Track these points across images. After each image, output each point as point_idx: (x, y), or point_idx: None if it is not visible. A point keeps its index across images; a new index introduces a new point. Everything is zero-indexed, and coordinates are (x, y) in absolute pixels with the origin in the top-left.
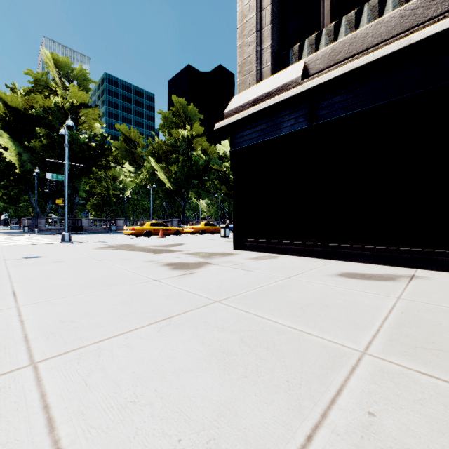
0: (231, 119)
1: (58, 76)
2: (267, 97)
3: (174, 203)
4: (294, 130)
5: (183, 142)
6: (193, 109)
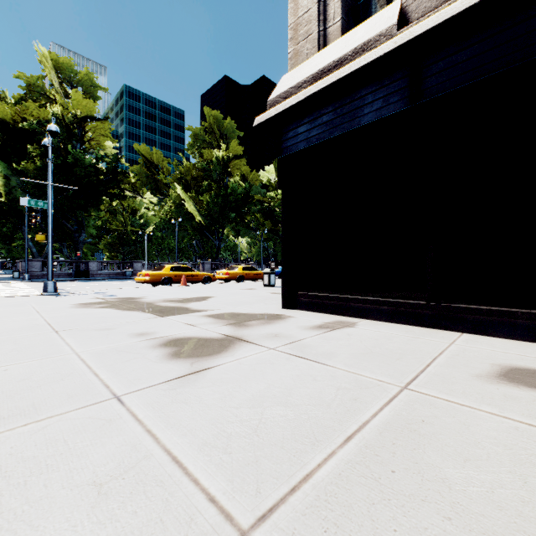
0: (278, 107)
1: (58, 81)
2: (337, 67)
3: (206, 242)
4: (382, 116)
5: (217, 166)
6: (230, 125)
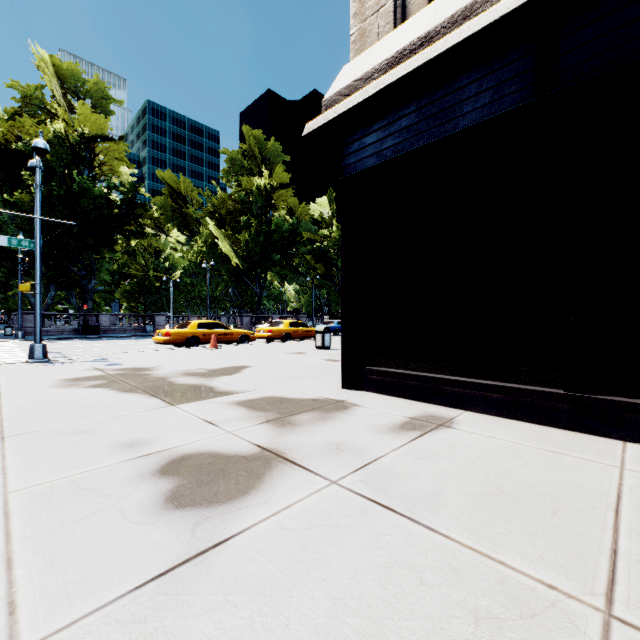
0: (338, 108)
1: (61, 91)
2: (424, 46)
3: (245, 290)
4: (492, 115)
5: (258, 197)
6: (274, 147)
